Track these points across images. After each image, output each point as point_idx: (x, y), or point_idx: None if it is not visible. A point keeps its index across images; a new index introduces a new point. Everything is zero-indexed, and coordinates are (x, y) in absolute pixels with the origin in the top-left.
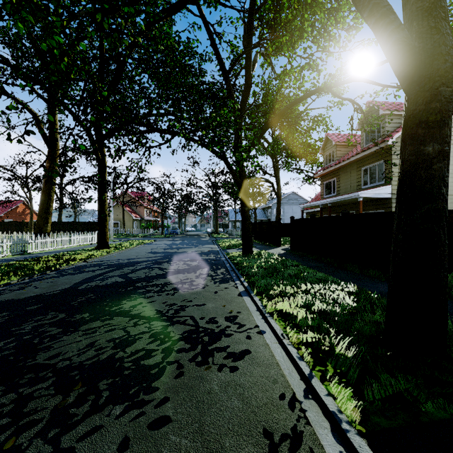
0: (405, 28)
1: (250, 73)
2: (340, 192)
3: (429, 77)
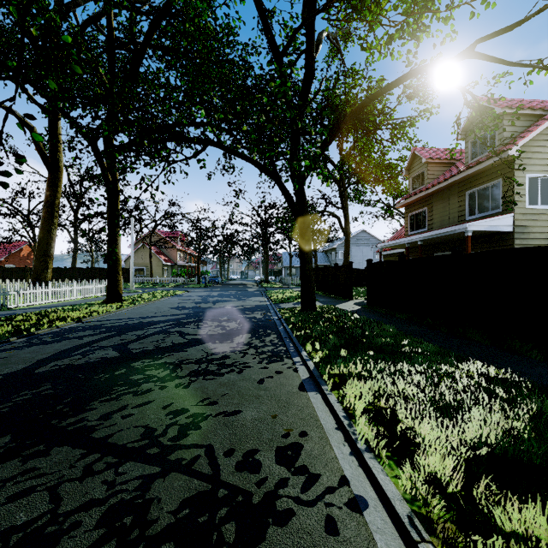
0: None
1: (312, 55)
2: (432, 227)
3: None
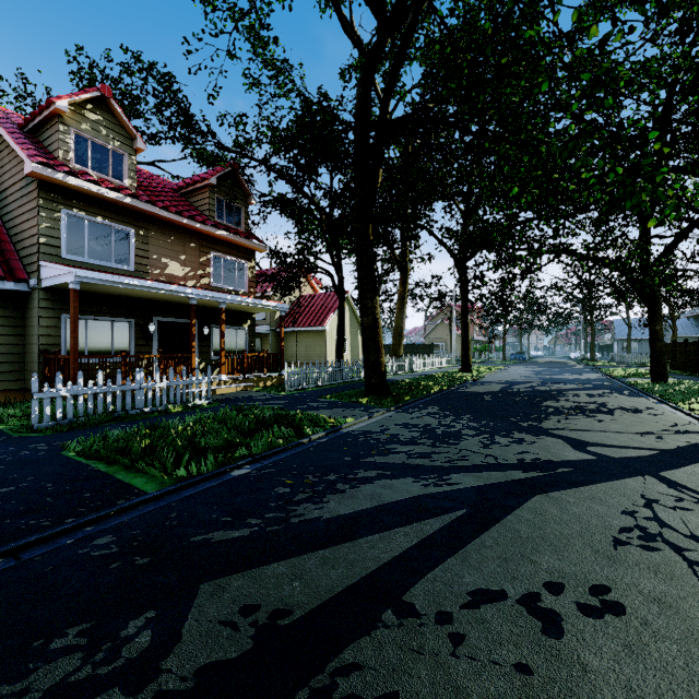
0: None
1: None
2: None
3: None
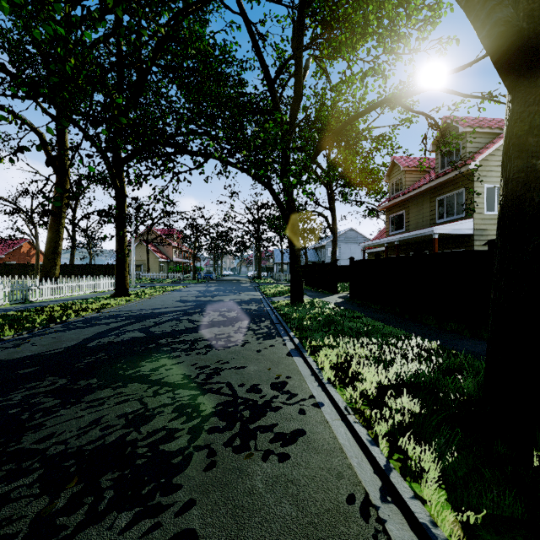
0: (509, 5)
1: (300, 81)
2: (409, 228)
3: None
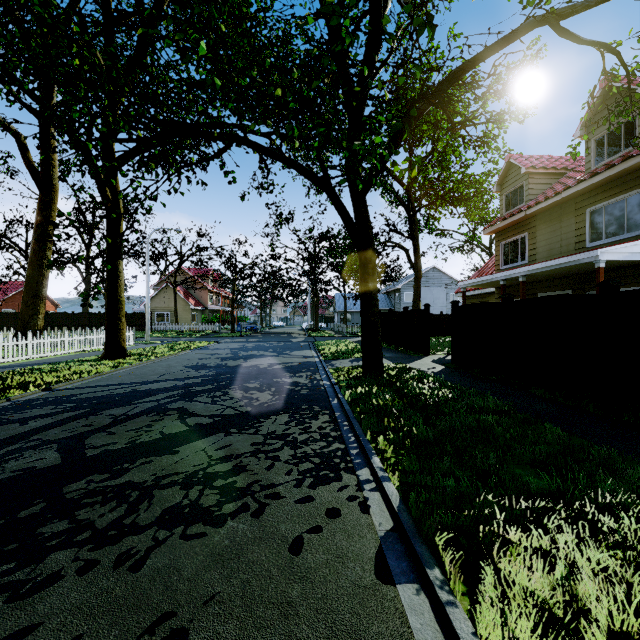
0: None
1: (379, 10)
2: (536, 258)
3: None
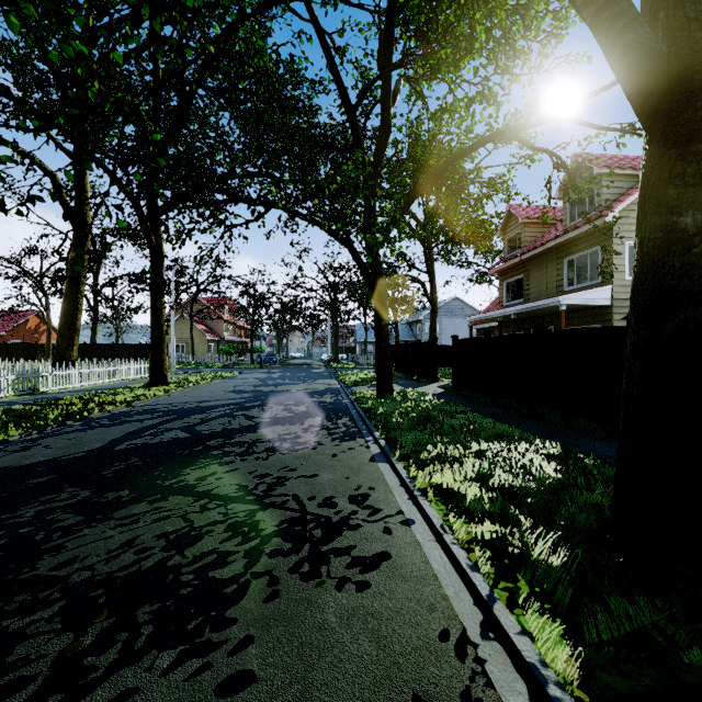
0: (645, 22)
1: (388, 109)
2: (529, 297)
3: (687, 102)
